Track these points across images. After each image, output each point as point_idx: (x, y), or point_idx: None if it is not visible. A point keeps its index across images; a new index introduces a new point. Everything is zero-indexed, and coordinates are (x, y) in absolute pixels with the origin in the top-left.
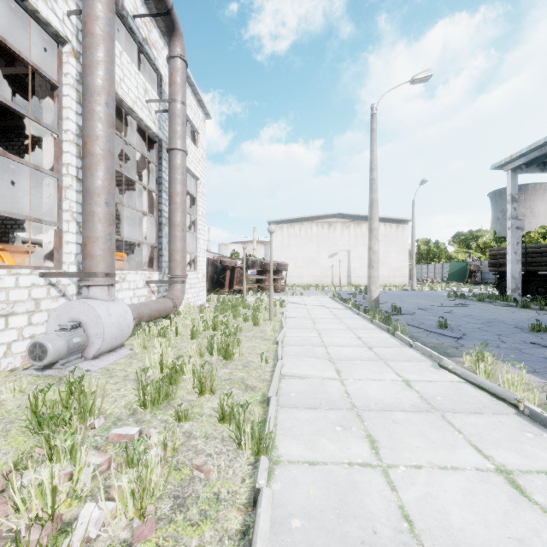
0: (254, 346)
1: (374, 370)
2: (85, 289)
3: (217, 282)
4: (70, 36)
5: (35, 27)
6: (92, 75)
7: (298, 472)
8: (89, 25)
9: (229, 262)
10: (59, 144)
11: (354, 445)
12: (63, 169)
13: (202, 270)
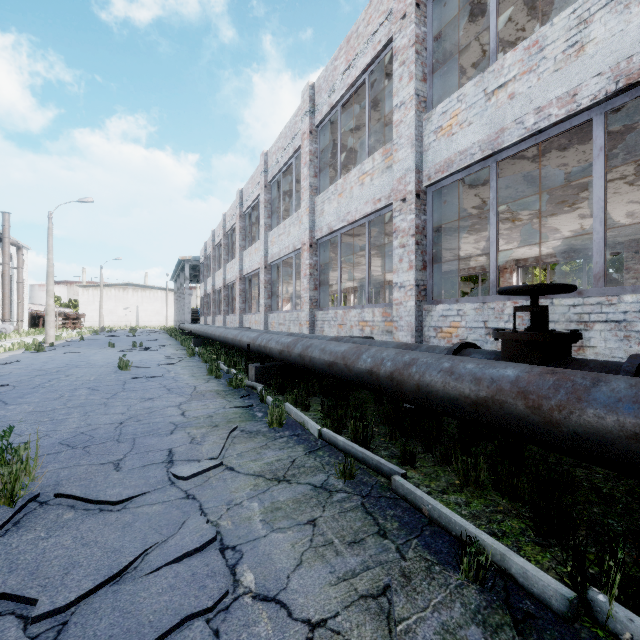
0: None
1: None
2: (4, 322)
3: (34, 324)
4: None
5: None
6: (6, 281)
7: None
8: (5, 272)
9: (42, 314)
10: None
11: None
12: None
13: (27, 318)
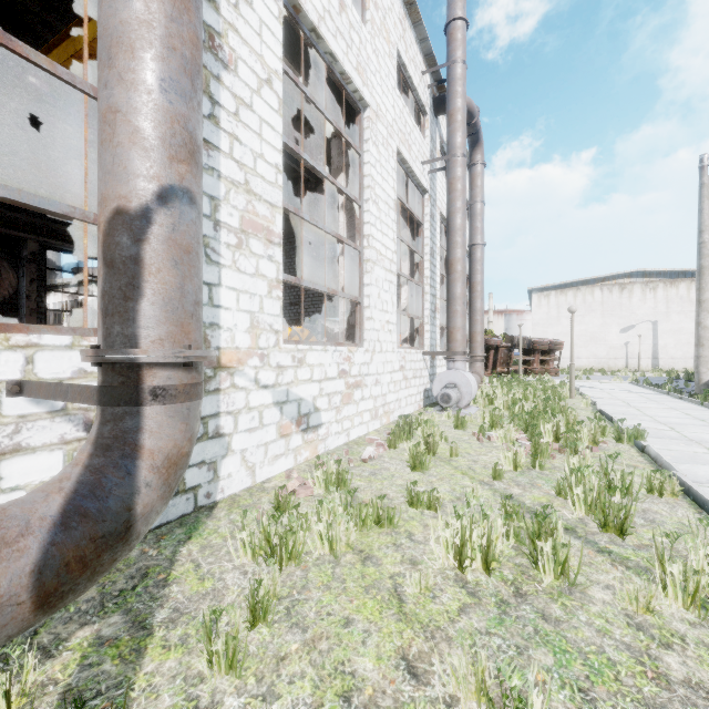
0: (576, 412)
1: (708, 430)
2: (452, 363)
3: None
4: (428, 187)
5: (404, 186)
6: (456, 218)
7: (661, 450)
8: (454, 184)
9: (494, 341)
10: (422, 263)
11: (695, 449)
12: (424, 280)
13: None
